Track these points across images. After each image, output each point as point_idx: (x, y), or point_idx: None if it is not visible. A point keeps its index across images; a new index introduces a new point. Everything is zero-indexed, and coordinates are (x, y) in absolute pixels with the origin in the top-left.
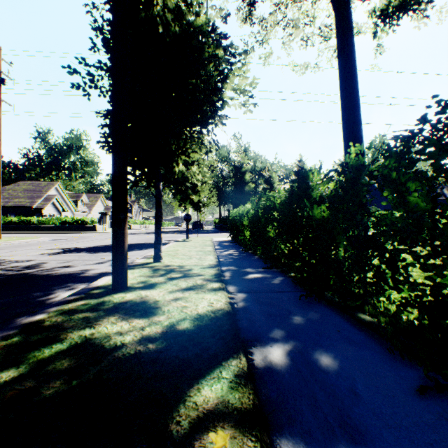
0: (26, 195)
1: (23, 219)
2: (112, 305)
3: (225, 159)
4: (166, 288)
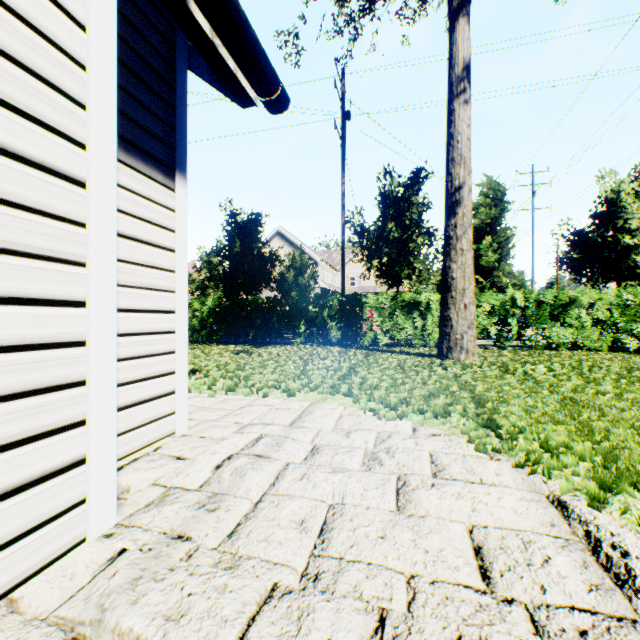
0: None
1: None
2: None
3: None
4: None
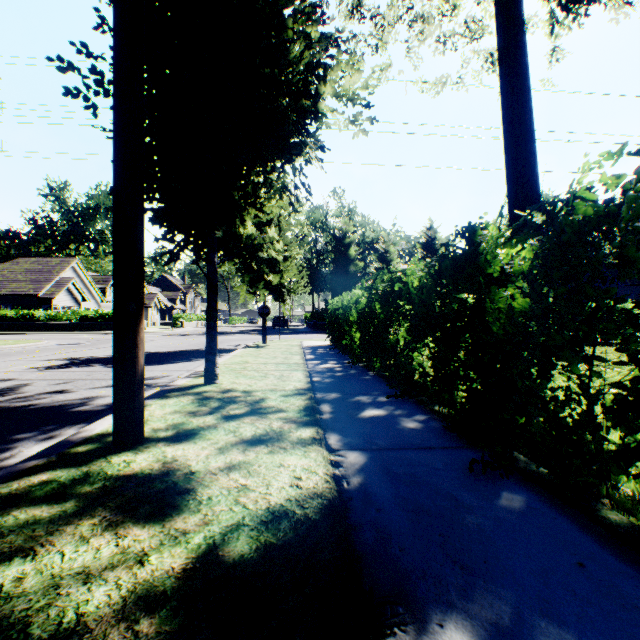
0: (28, 278)
1: (23, 313)
2: (99, 485)
3: (320, 225)
4: (215, 439)
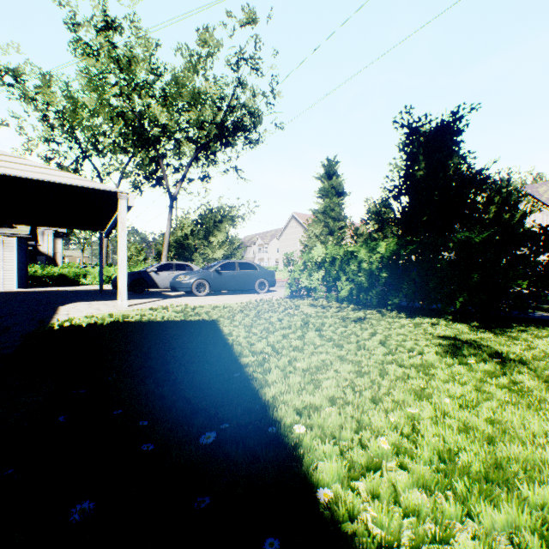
0: None
1: None
2: None
3: None
4: None
